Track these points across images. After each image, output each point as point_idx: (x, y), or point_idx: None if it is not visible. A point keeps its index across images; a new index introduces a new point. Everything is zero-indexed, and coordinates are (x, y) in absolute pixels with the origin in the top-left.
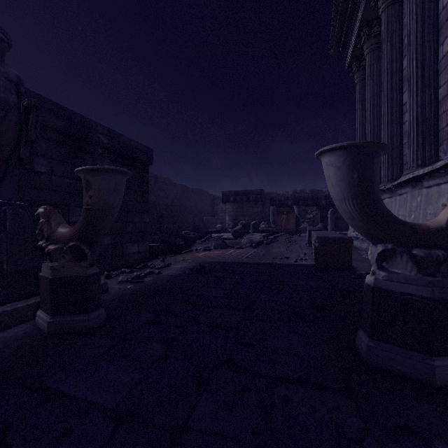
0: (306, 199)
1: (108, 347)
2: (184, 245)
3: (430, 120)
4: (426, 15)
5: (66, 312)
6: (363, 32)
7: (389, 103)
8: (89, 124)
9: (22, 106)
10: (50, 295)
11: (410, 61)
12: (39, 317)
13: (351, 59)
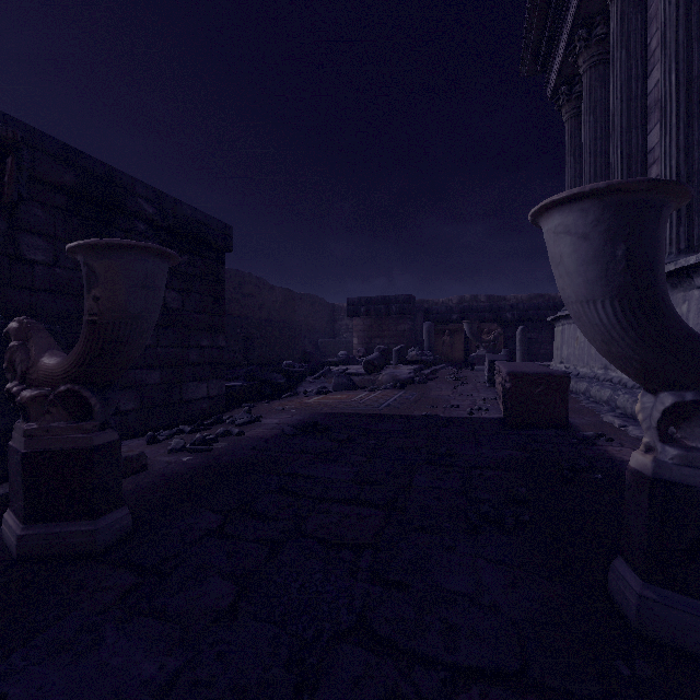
0: (481, 311)
1: (126, 589)
2: (285, 384)
3: None
4: None
5: (52, 517)
6: (578, 36)
7: (625, 149)
8: (123, 182)
9: None
10: (23, 484)
11: (665, 75)
12: (6, 524)
13: (557, 82)
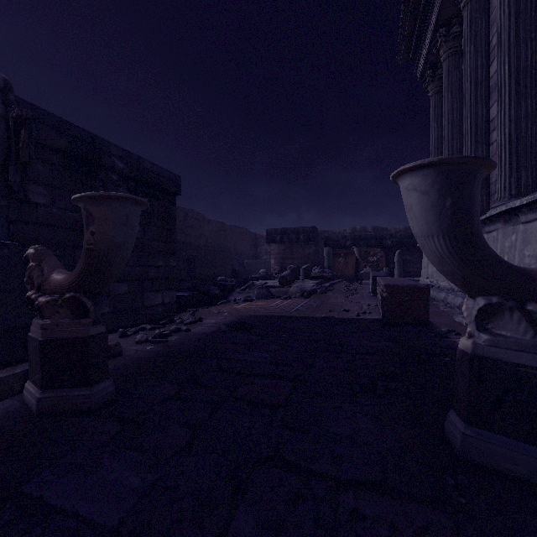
0: (368, 239)
1: (115, 433)
2: (220, 294)
3: (526, 138)
4: (522, 8)
5: (61, 385)
6: (440, 33)
7: (473, 119)
8: (101, 145)
9: (11, 119)
10: (40, 362)
11: (501, 66)
12: (27, 391)
13: (424, 66)
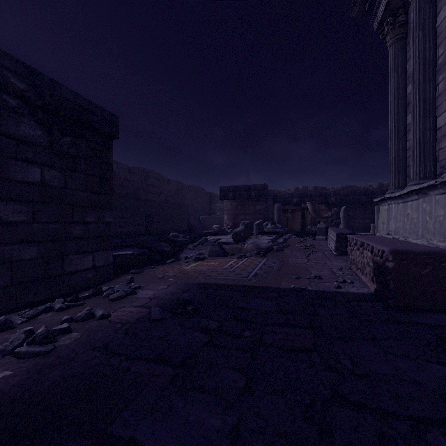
0: (313, 196)
1: None
2: (170, 251)
3: None
4: None
5: None
6: None
7: None
8: None
9: None
10: None
11: None
12: None
13: (384, 14)
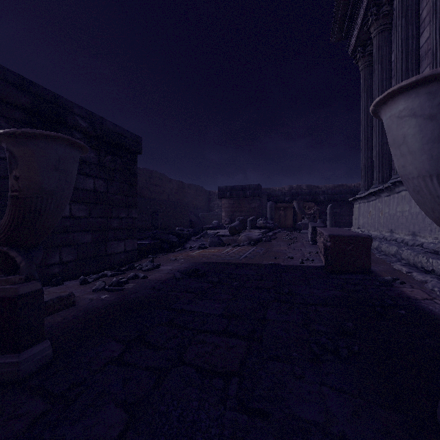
0: (303, 195)
1: (36, 417)
2: (177, 242)
3: None
4: None
5: None
6: (371, 13)
7: None
8: (64, 104)
9: None
10: None
11: (436, 31)
12: None
13: (356, 44)
